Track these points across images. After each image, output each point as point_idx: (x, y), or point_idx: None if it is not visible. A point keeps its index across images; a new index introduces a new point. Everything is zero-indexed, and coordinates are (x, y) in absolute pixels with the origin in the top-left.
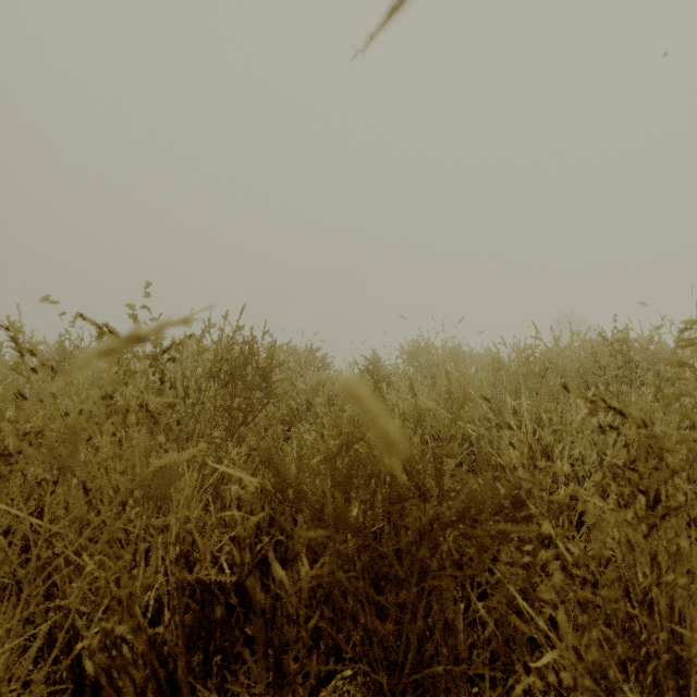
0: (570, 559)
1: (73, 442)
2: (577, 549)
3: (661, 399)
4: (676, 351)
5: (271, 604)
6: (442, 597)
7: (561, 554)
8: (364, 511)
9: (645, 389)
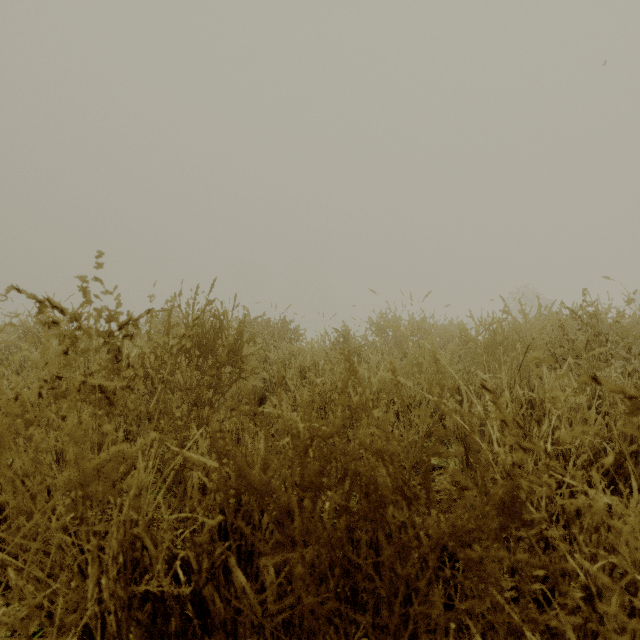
0: (583, 578)
1: (0, 435)
2: (608, 581)
3: (633, 372)
4: (634, 323)
5: (232, 616)
6: (428, 612)
7: (572, 571)
8: (338, 516)
9: (628, 365)
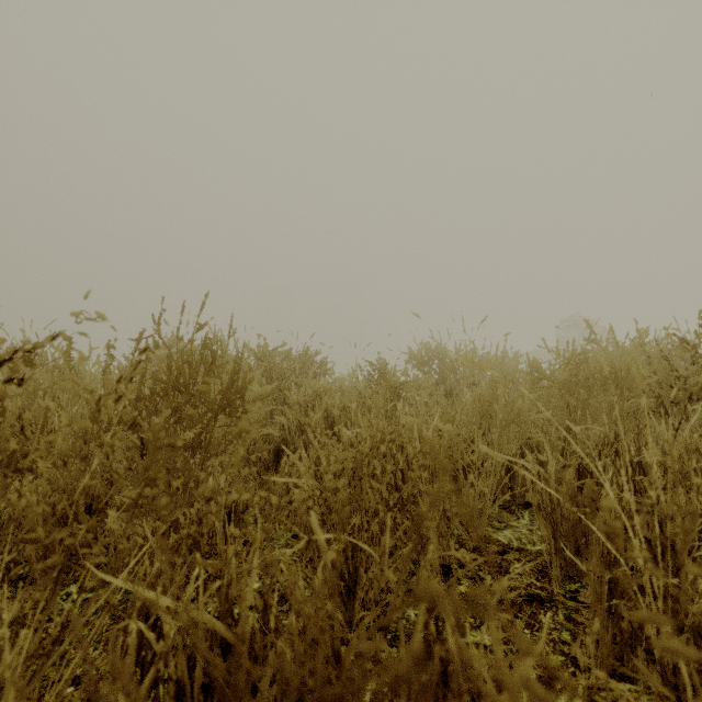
0: None
1: None
2: None
3: None
4: None
5: None
6: None
7: None
8: None
9: None
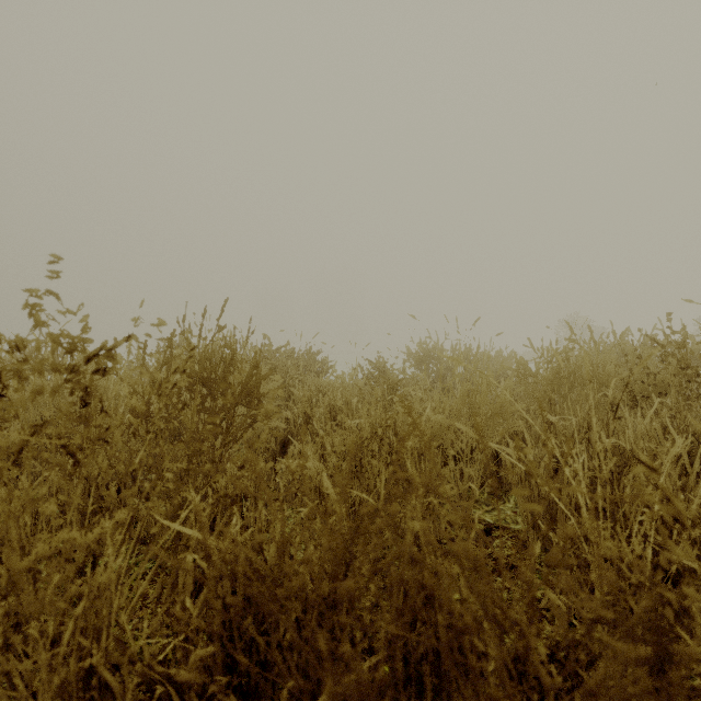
0: None
1: None
2: None
3: None
4: None
5: None
6: None
7: None
8: (391, 651)
9: None
